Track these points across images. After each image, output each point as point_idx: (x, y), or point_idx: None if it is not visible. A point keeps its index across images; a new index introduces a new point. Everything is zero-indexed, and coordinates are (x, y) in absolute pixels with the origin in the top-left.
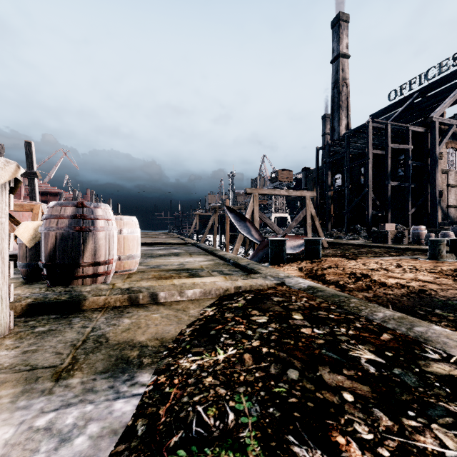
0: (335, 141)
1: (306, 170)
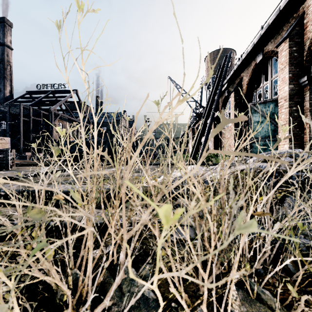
0: (1, 105)
1: None
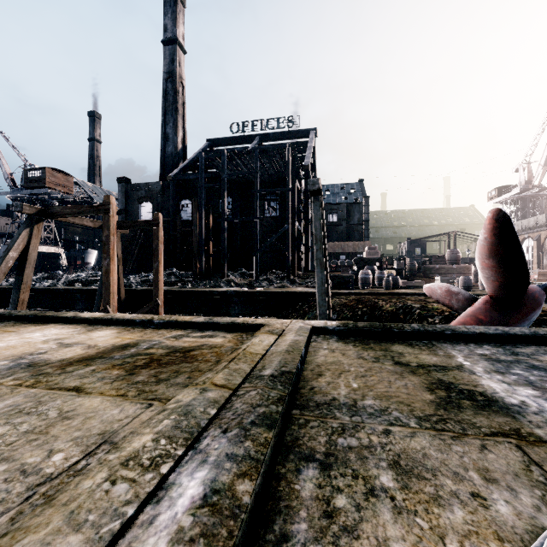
0: (234, 153)
1: (127, 182)
